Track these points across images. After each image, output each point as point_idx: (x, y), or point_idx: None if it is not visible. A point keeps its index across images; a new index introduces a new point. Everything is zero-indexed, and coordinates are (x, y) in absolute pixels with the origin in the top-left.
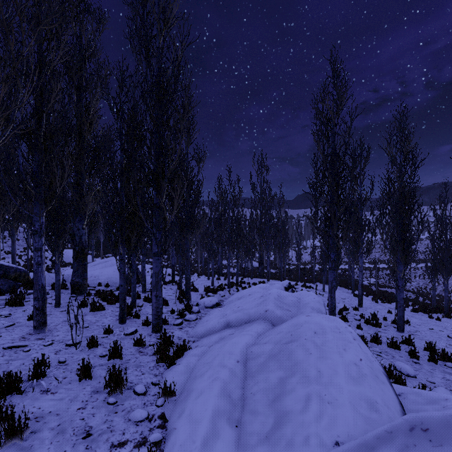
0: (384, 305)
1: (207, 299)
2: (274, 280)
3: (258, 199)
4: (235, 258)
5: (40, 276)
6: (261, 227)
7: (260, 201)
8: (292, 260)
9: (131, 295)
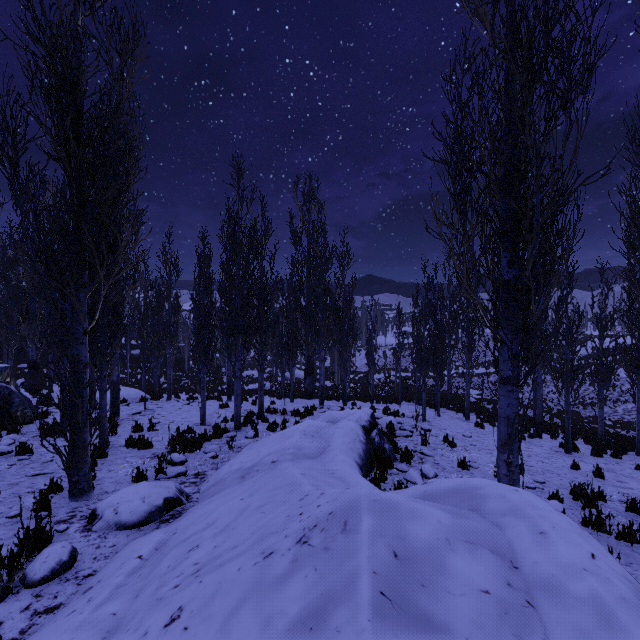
0: (538, 444)
1: (133, 490)
2: (332, 402)
3: (304, 257)
4: (269, 366)
5: None
6: (309, 308)
7: (308, 261)
8: (356, 366)
9: None
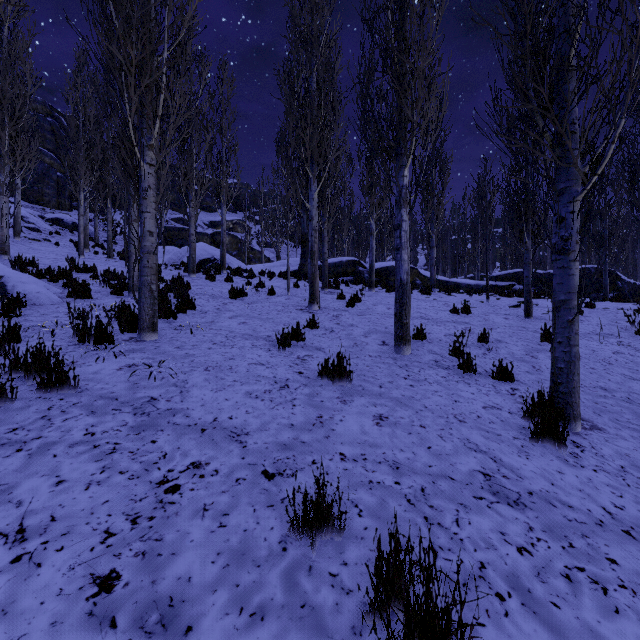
0: None
1: None
2: None
3: None
4: None
5: None
6: None
7: None
8: None
9: None
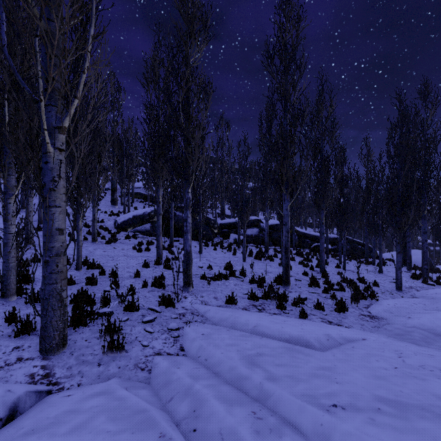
0: None
1: None
2: None
3: None
4: None
5: (409, 252)
6: None
7: None
8: None
9: (437, 272)
